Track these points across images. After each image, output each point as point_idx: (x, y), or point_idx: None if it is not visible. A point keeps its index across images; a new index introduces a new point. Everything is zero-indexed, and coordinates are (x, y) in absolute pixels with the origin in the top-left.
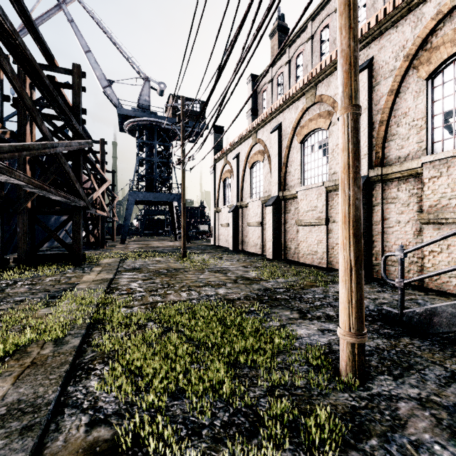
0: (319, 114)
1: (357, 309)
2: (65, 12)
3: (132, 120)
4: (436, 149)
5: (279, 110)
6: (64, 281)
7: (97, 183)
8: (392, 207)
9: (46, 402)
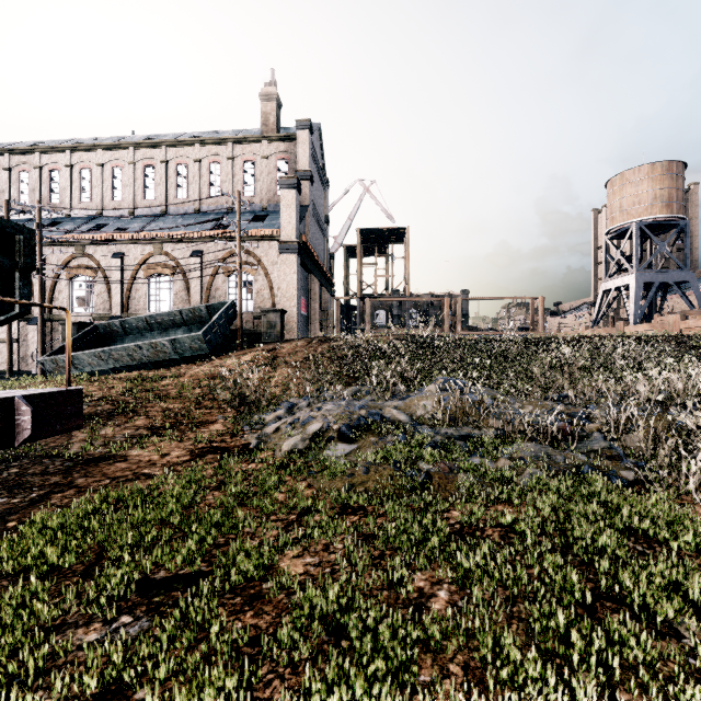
0: None
1: (11, 360)
2: None
3: None
4: (74, 311)
5: None
6: None
7: None
8: (57, 334)
9: None
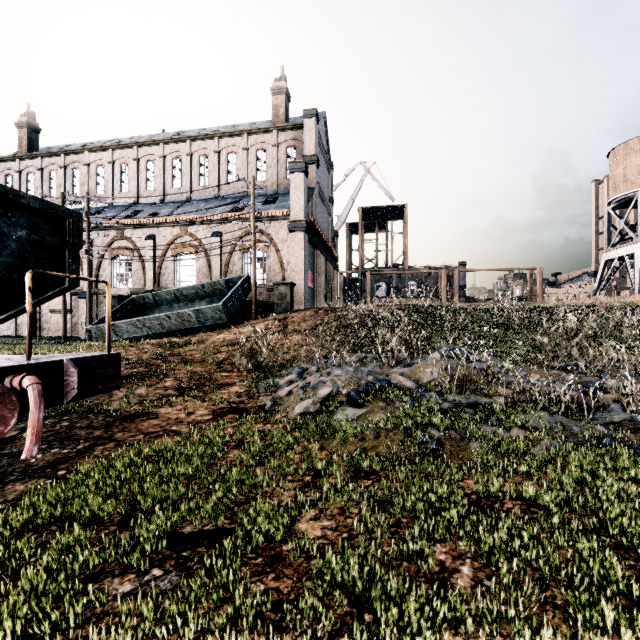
0: None
1: (65, 328)
2: None
3: None
4: (115, 286)
5: None
6: None
7: None
8: (101, 306)
9: None
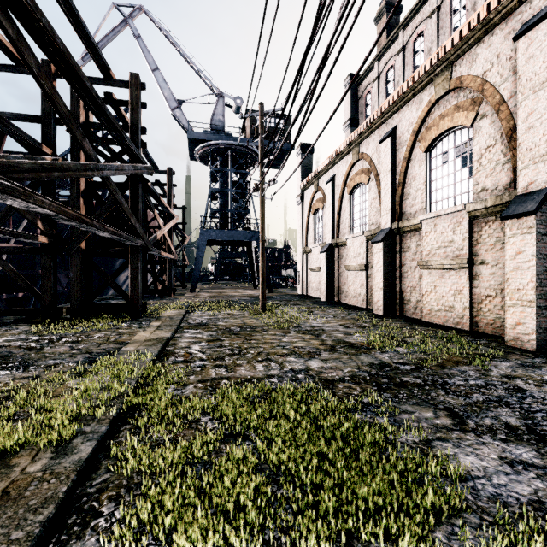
0: (457, 105)
1: None
2: (131, 27)
3: (203, 144)
4: None
5: (392, 109)
6: (113, 339)
7: (165, 221)
8: None
9: None
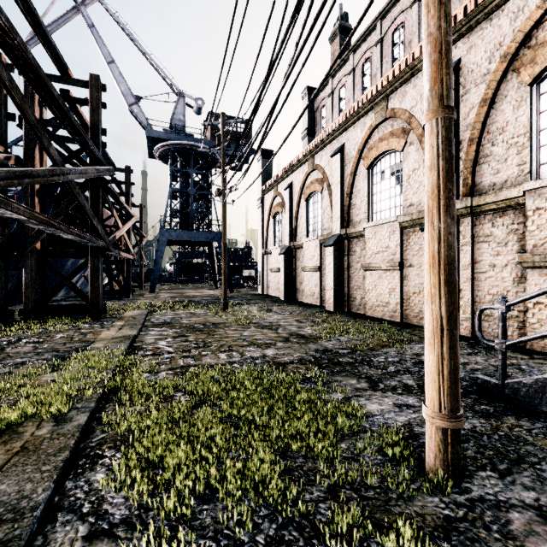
0: (391, 132)
1: (450, 382)
2: (84, 15)
3: (163, 143)
4: (542, 174)
5: (342, 128)
6: (78, 339)
7: (122, 220)
8: (485, 247)
9: (33, 505)
